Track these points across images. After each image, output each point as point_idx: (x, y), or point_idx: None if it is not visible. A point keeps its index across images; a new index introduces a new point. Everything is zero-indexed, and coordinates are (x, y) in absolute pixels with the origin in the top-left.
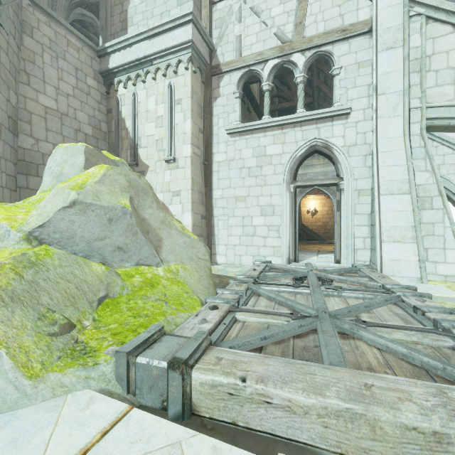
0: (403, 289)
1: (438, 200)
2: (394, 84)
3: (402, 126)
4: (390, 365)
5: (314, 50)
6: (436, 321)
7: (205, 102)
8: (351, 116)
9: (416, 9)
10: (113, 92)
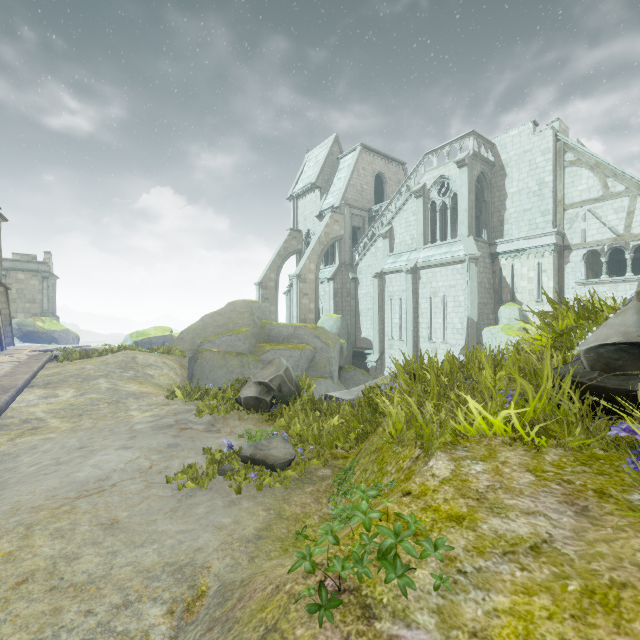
0: None
1: None
2: None
3: None
4: None
5: (638, 241)
6: None
7: (559, 266)
8: None
9: None
10: (496, 262)
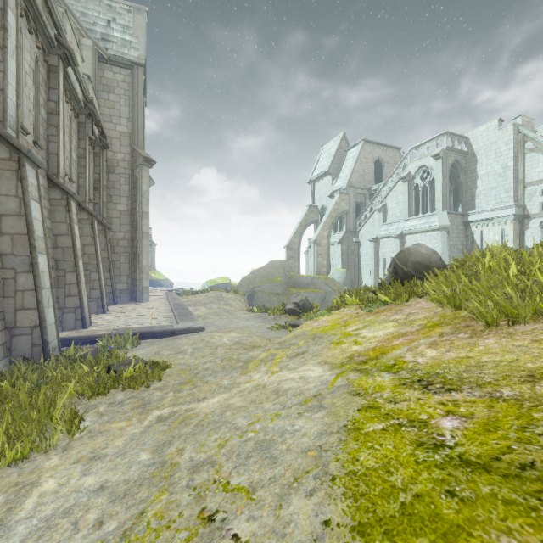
0: None
1: None
2: None
3: None
4: None
5: None
6: None
7: (520, 231)
8: None
9: None
10: (469, 229)
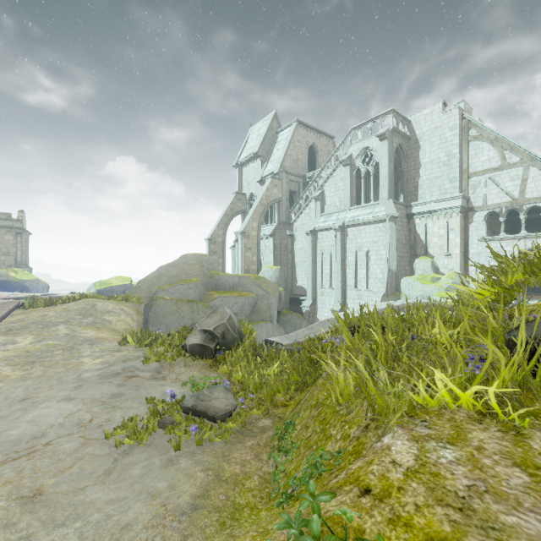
0: None
1: None
2: None
3: None
4: None
5: (531, 204)
6: None
7: (464, 225)
8: None
9: None
10: (412, 222)
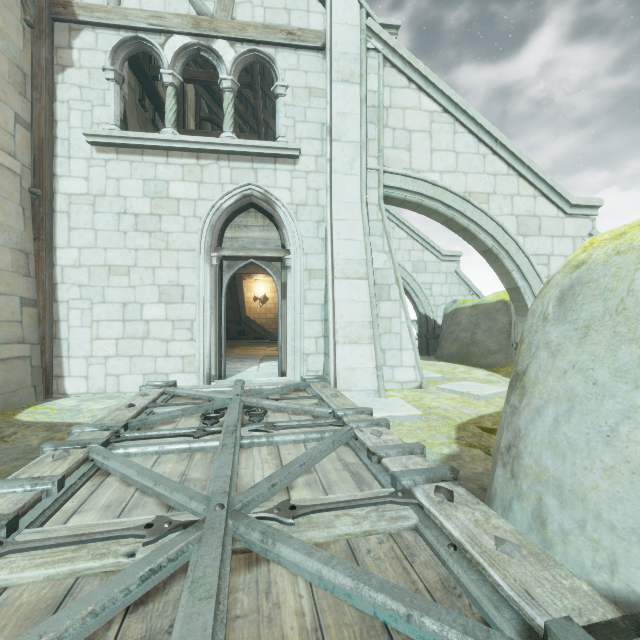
0: (358, 415)
1: (395, 290)
2: (351, 132)
3: (359, 189)
4: (323, 627)
5: (249, 47)
6: (395, 478)
7: (34, 65)
8: (300, 162)
9: (374, 42)
10: None
